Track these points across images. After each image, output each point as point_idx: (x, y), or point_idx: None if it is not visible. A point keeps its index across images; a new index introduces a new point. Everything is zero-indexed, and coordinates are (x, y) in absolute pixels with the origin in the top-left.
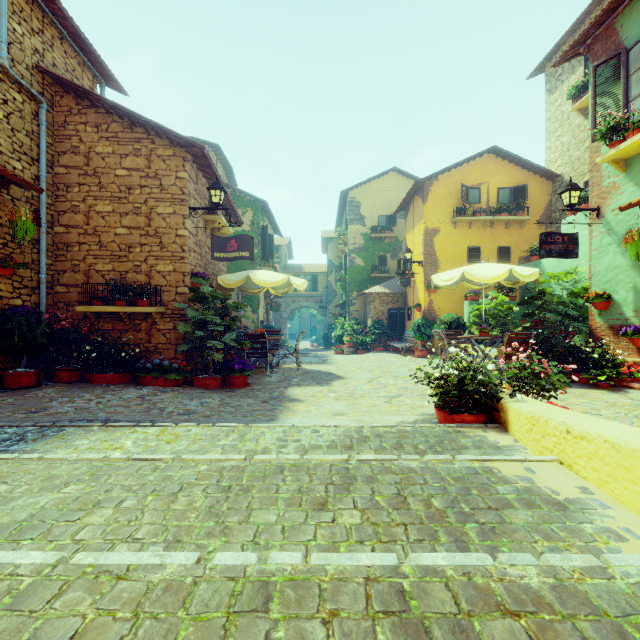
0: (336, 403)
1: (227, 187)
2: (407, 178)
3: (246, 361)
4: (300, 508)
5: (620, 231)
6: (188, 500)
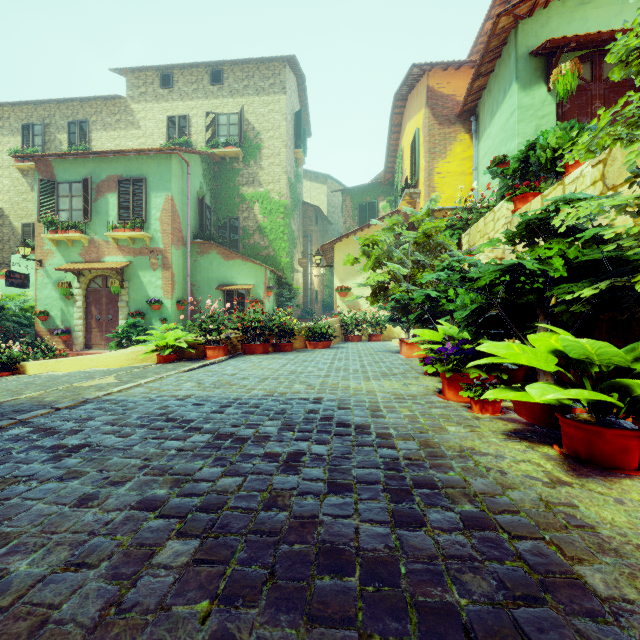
0: None
1: None
2: None
3: None
4: None
5: (55, 278)
6: None
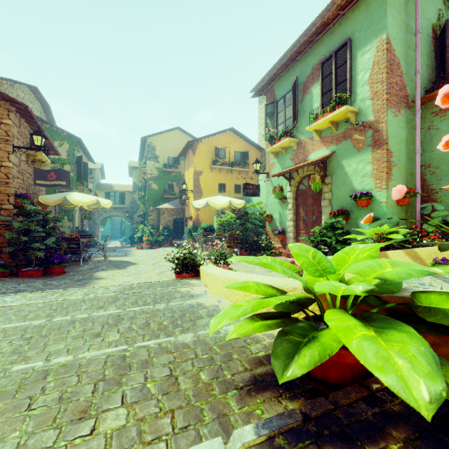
0: (127, 277)
1: (45, 122)
2: (187, 135)
3: (64, 256)
4: (91, 309)
5: (275, 185)
6: (35, 314)
